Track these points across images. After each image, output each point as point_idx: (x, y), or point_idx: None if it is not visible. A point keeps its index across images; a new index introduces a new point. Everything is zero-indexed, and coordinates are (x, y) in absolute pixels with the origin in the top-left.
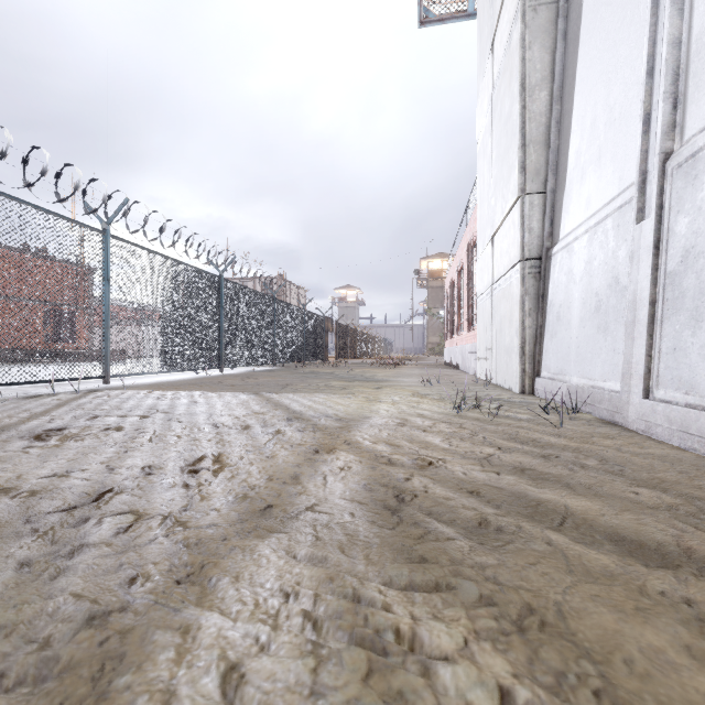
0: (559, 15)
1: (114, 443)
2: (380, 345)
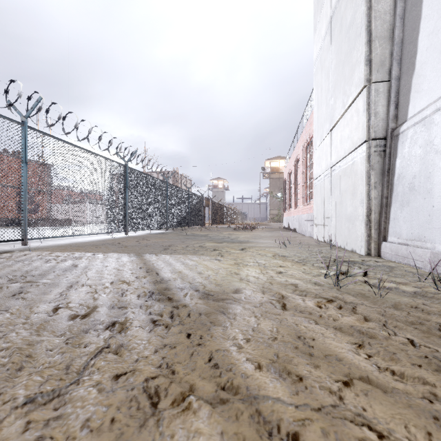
0: None
1: None
2: (239, 215)
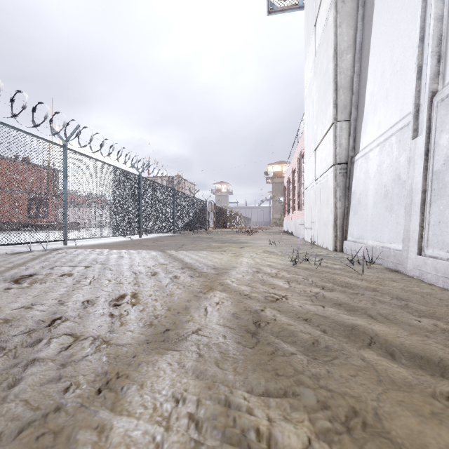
0: (359, 5)
1: (65, 285)
2: (242, 219)
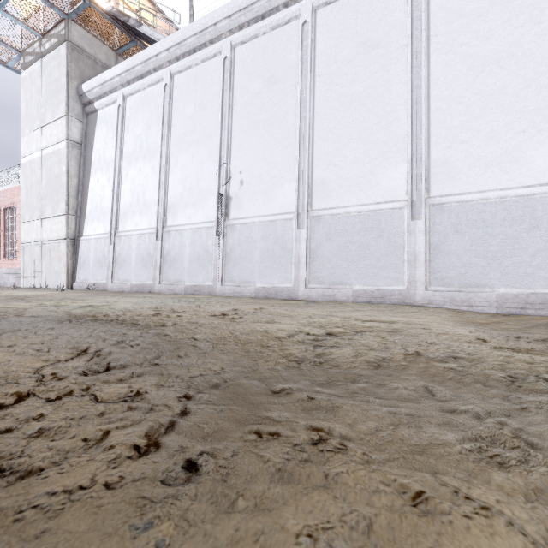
0: (82, 156)
1: None
2: None
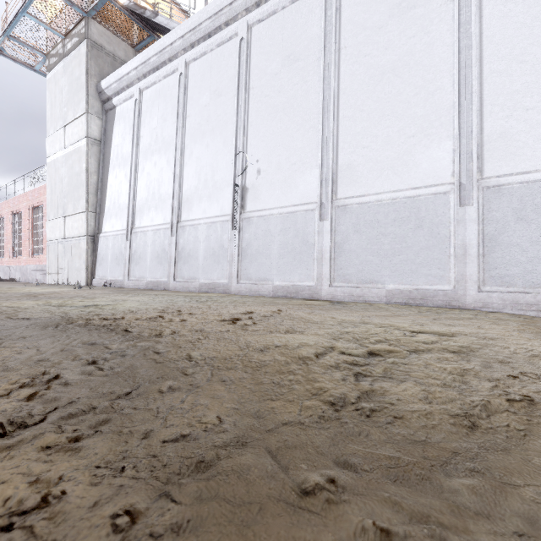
0: (101, 153)
1: None
2: None
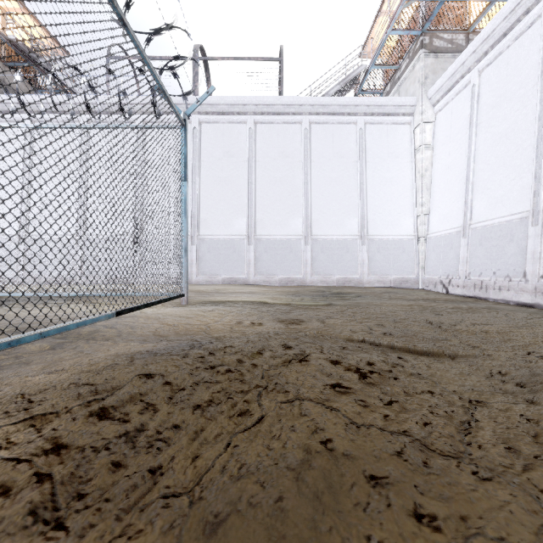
0: None
1: None
2: None
